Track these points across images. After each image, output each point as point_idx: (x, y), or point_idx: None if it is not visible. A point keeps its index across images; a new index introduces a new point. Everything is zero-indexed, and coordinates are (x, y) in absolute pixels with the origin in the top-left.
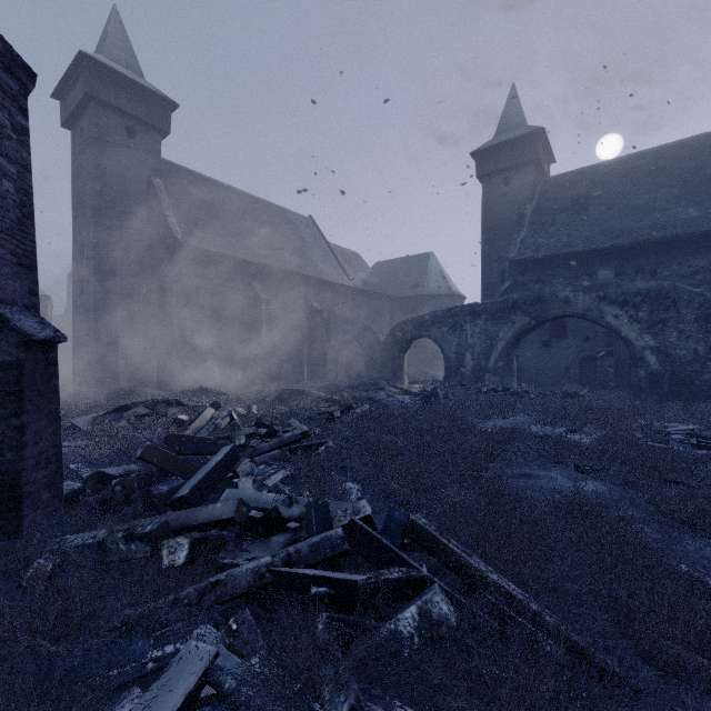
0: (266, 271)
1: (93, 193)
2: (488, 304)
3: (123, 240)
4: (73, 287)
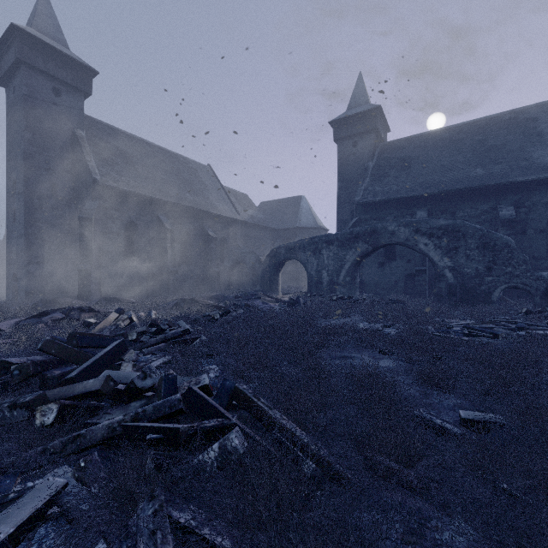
0: (171, 207)
1: (24, 140)
2: (338, 235)
3: (50, 179)
4: (7, 216)
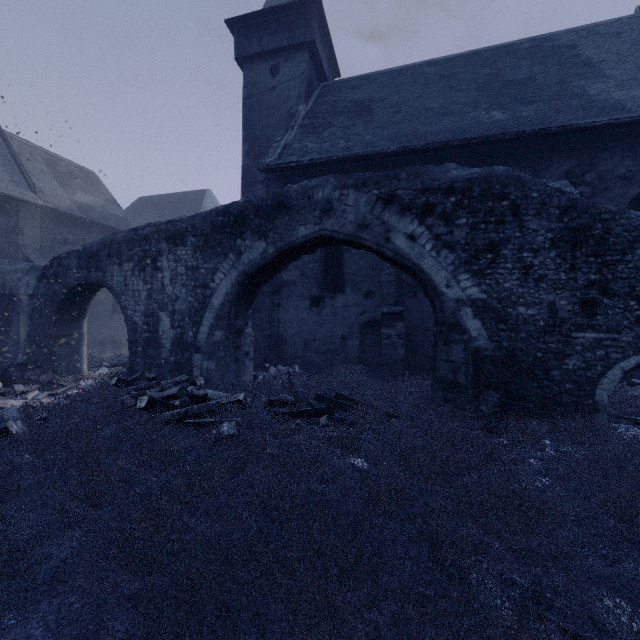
0: None
1: None
2: (198, 217)
3: None
4: None
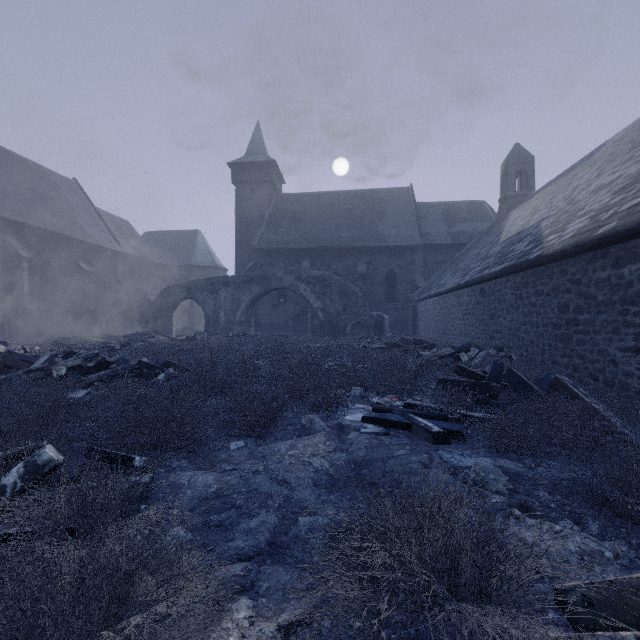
0: (26, 230)
1: None
2: (235, 277)
3: None
4: None
